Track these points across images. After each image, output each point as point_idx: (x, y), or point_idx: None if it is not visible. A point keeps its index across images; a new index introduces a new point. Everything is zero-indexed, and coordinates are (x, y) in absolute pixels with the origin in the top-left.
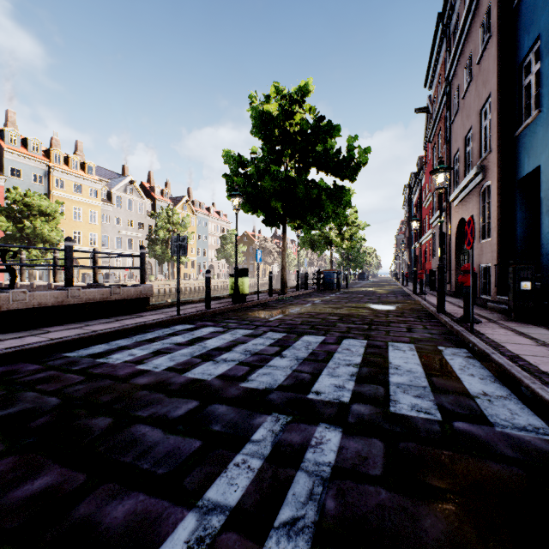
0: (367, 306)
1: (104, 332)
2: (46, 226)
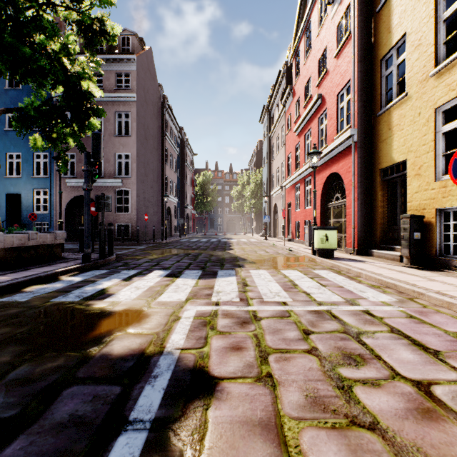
0: None
1: None
2: None
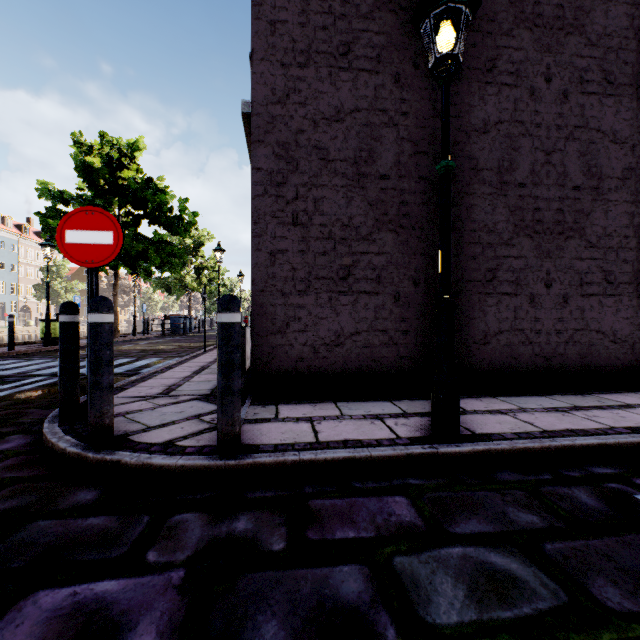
0: (181, 344)
1: None
2: None
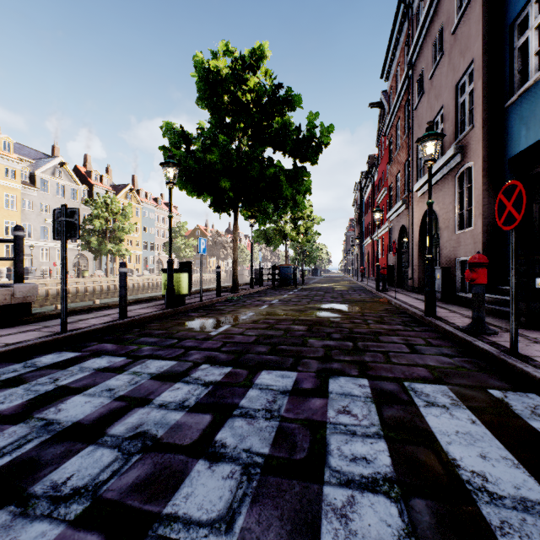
0: (335, 307)
1: None
2: None
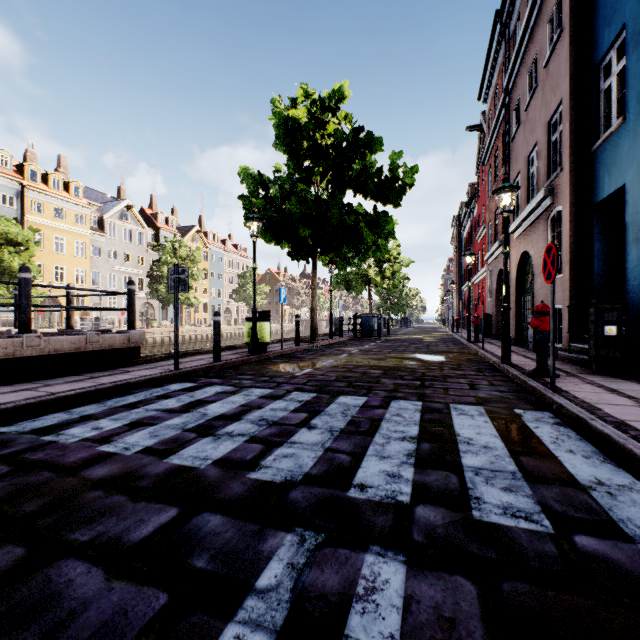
0: (415, 357)
1: (65, 395)
2: (16, 258)
